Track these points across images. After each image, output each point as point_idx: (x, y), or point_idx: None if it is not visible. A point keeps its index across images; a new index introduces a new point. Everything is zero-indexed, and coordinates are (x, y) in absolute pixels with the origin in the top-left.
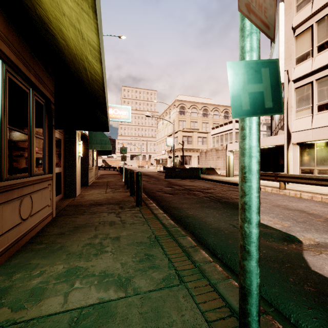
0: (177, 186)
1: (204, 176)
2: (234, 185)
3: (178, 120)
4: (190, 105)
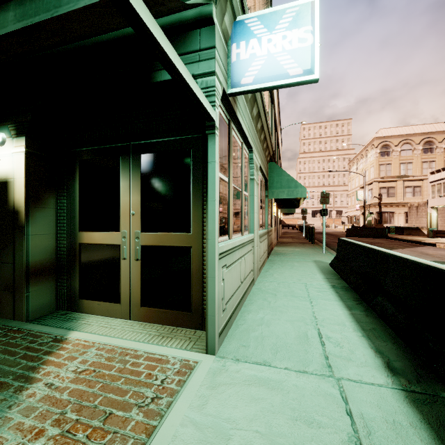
0: None
1: (398, 236)
2: (417, 243)
3: (377, 165)
4: (399, 140)
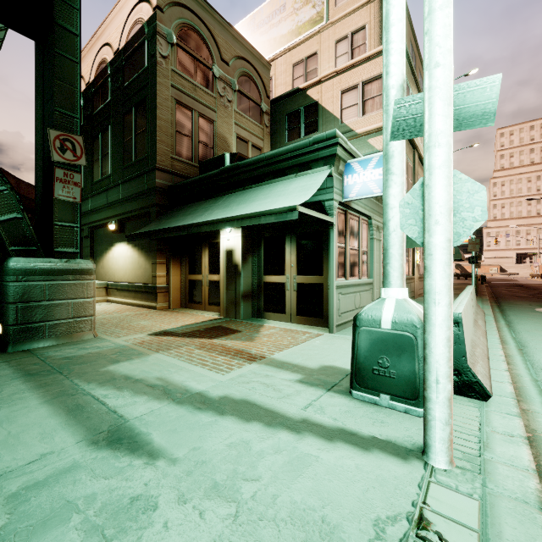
0: (541, 295)
1: None
2: None
3: None
4: None
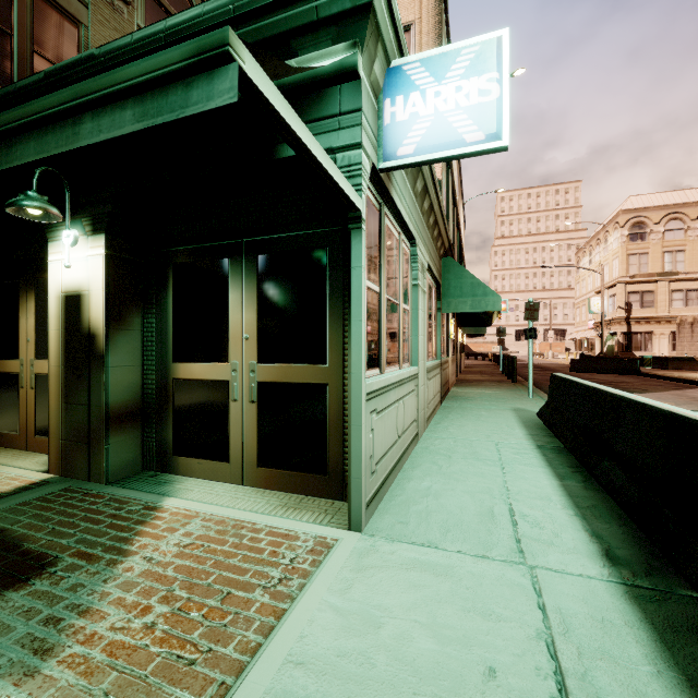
0: None
1: (659, 371)
2: (689, 383)
3: (624, 255)
4: (661, 215)
